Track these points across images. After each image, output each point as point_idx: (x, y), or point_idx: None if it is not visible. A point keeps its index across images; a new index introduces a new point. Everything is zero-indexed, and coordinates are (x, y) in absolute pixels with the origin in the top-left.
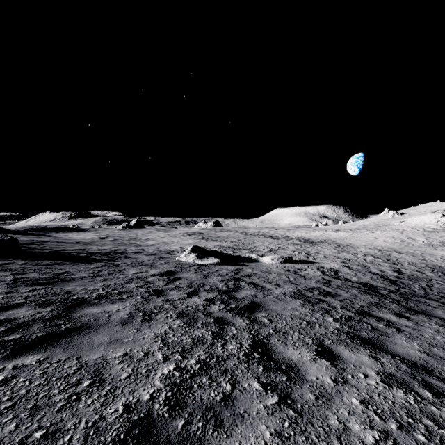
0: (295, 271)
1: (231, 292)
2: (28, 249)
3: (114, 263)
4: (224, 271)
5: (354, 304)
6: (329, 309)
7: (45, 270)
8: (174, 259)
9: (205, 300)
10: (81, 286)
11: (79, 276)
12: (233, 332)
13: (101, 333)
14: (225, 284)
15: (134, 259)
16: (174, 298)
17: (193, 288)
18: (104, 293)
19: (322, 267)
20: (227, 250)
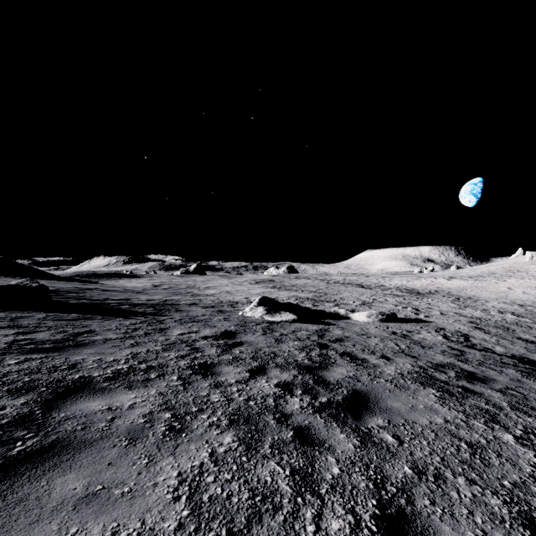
0: (403, 334)
1: (317, 370)
2: (63, 299)
3: (158, 319)
4: (304, 332)
5: (528, 399)
6: (491, 410)
7: (63, 328)
8: (236, 314)
9: (277, 385)
10: (97, 354)
11: (103, 337)
12: (332, 470)
13: (77, 467)
14: (307, 354)
15: (186, 313)
16: (229, 381)
17: (259, 361)
18: (125, 368)
19: (442, 329)
20: (305, 303)
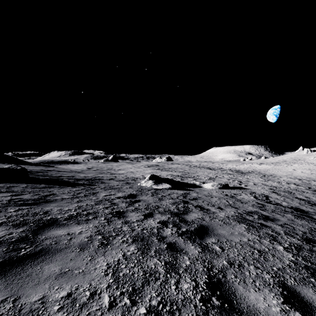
0: (232, 196)
1: (181, 214)
2: (35, 176)
3: (91, 187)
4: (175, 195)
5: (295, 229)
6: (274, 235)
7: (38, 192)
8: (136, 184)
9: (159, 222)
10: (58, 206)
11: (61, 197)
12: (186, 262)
13: (54, 261)
14: (176, 206)
15: (107, 184)
16: (132, 220)
17: (149, 210)
18: (75, 213)
19: (254, 192)
20: (176, 178)
